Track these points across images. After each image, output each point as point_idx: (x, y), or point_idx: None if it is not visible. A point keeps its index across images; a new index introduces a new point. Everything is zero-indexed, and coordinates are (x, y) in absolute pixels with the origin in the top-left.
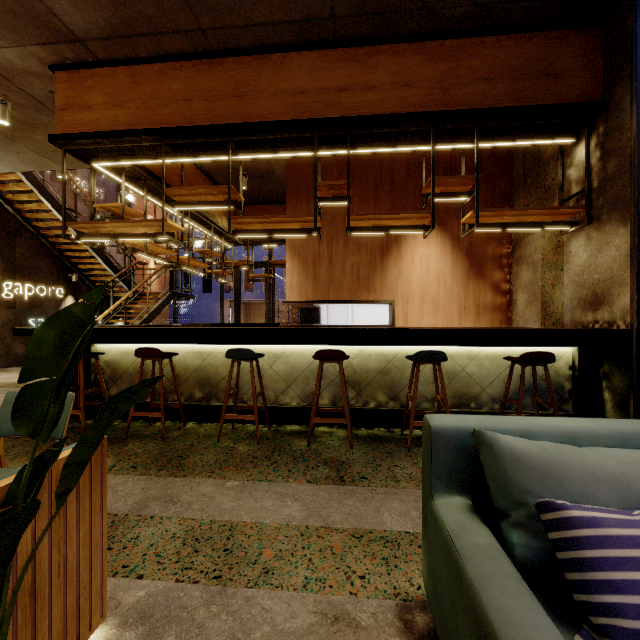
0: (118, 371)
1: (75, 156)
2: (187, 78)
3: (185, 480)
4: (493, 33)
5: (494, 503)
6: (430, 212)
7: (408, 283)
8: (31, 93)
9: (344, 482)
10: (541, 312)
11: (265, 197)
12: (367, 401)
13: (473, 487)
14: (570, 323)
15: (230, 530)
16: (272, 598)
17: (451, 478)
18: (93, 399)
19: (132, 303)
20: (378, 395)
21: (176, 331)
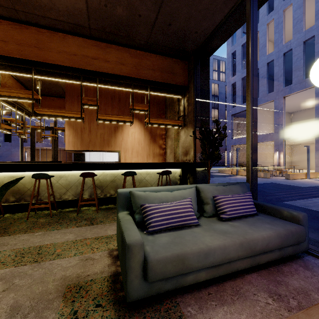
0: None
1: None
2: (5, 29)
3: (10, 236)
4: (154, 53)
5: (133, 210)
6: (132, 116)
7: (126, 143)
8: None
9: (93, 224)
10: (173, 156)
11: (52, 93)
12: (106, 194)
13: (130, 208)
14: (180, 160)
15: (40, 248)
16: (61, 261)
17: (124, 206)
18: None
19: None
20: (111, 191)
21: None
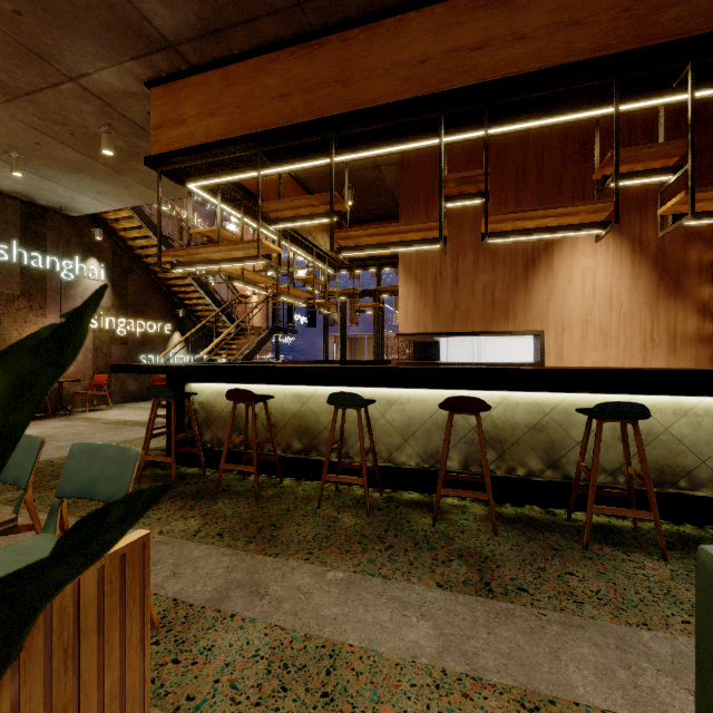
0: (212, 414)
1: (171, 178)
2: (284, 70)
3: (276, 561)
4: None
5: None
6: (611, 201)
7: (563, 307)
8: (132, 118)
9: (492, 593)
10: None
11: (373, 213)
12: (513, 467)
13: None
14: None
15: (331, 657)
16: None
17: None
18: (187, 444)
19: (234, 339)
20: (529, 460)
21: (271, 370)
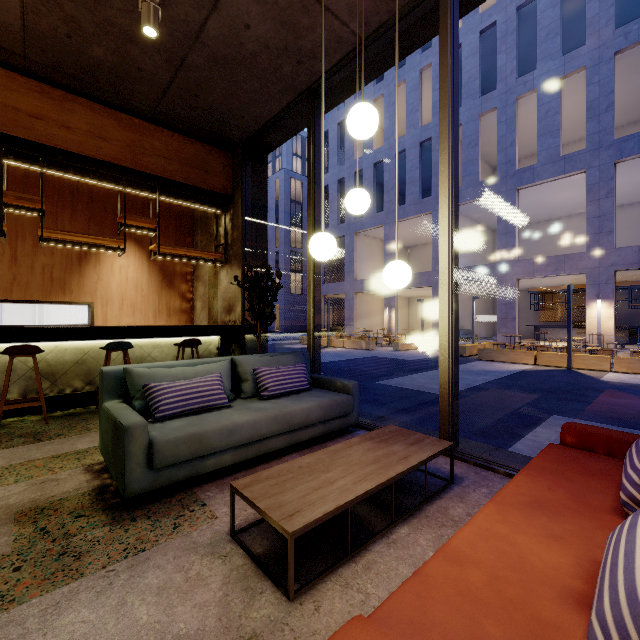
0: None
1: None
2: None
3: None
4: (169, 129)
5: (131, 395)
6: (123, 239)
7: (108, 288)
8: None
9: (42, 440)
10: (208, 315)
11: None
12: (63, 389)
13: (125, 395)
14: (221, 322)
15: None
16: None
17: (114, 393)
18: None
19: None
20: (75, 382)
21: None
